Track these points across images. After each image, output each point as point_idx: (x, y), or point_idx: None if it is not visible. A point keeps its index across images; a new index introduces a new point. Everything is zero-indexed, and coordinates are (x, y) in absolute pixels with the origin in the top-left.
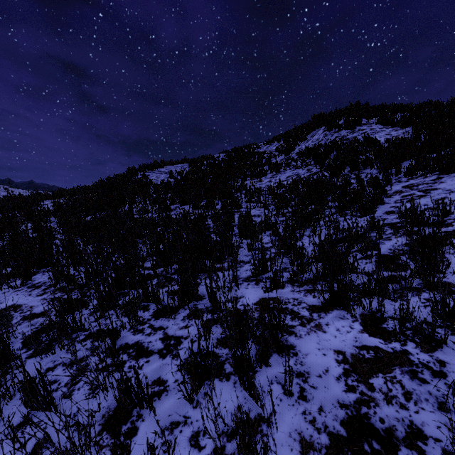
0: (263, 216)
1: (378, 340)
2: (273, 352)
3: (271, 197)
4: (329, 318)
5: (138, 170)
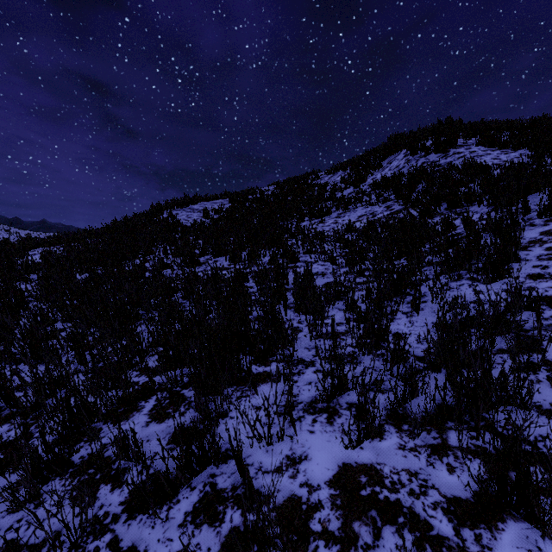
0: (329, 275)
1: None
2: None
3: (340, 246)
4: (504, 550)
5: (164, 208)
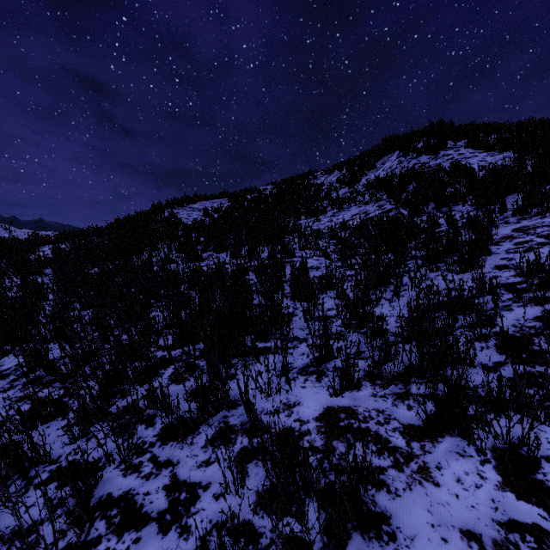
0: (323, 268)
1: (536, 509)
2: (352, 528)
3: (334, 243)
4: (440, 453)
5: (165, 207)
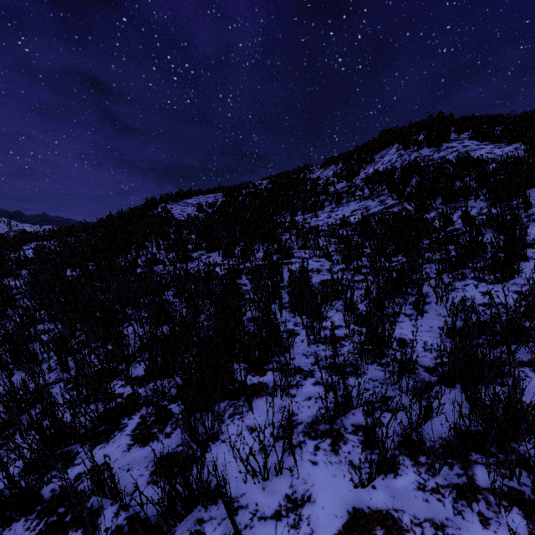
0: (325, 272)
1: None
2: None
3: (335, 242)
4: None
5: (158, 202)
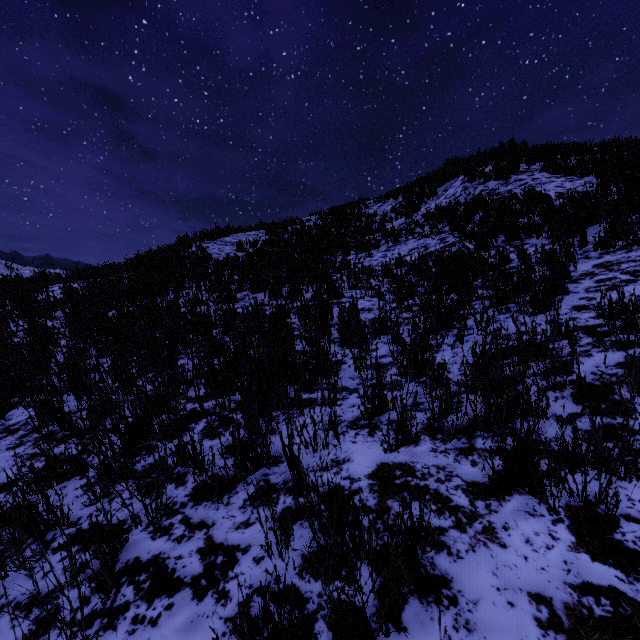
0: (376, 310)
1: (613, 571)
2: (409, 593)
3: (388, 281)
4: (507, 512)
5: (192, 240)
